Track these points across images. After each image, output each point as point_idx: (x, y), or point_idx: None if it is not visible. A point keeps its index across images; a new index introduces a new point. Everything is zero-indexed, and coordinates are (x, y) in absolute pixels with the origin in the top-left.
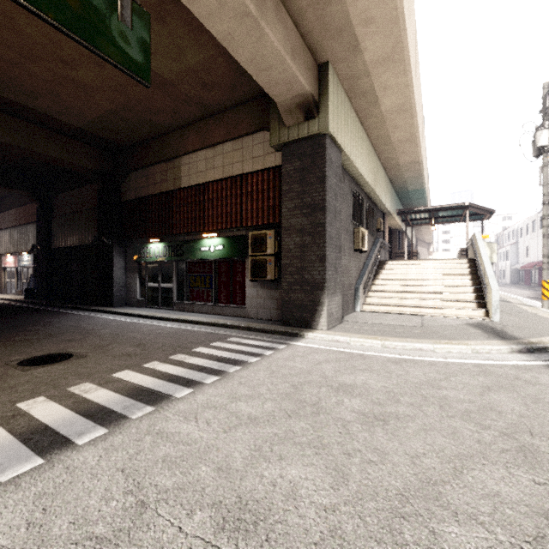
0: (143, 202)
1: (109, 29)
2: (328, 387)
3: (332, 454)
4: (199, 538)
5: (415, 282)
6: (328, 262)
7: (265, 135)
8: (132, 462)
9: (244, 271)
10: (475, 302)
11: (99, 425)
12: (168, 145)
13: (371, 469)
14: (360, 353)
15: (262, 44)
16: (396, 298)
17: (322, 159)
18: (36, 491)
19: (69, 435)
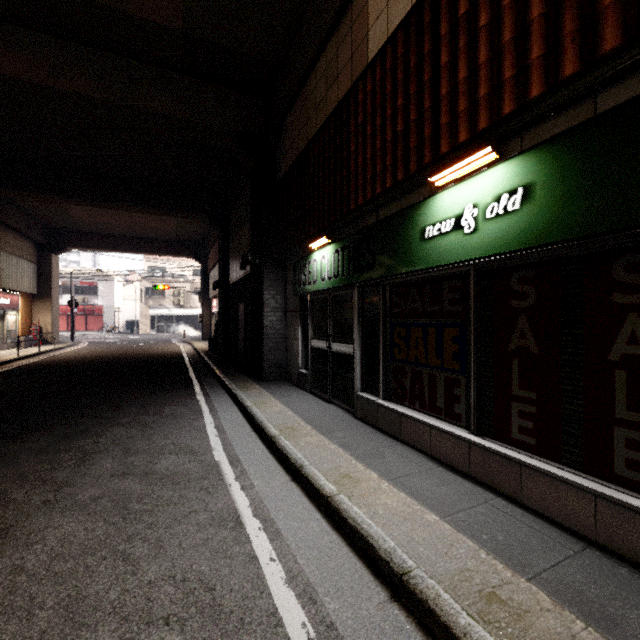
0: (301, 164)
1: None
2: None
3: None
4: None
5: None
6: None
7: None
8: None
9: None
10: None
11: None
12: None
13: None
14: None
15: None
16: None
17: None
18: None
19: None
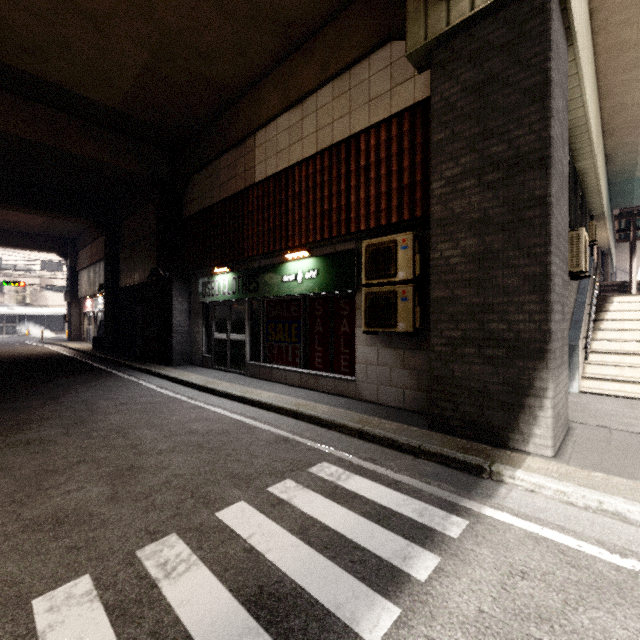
0: (207, 215)
1: None
2: None
3: None
4: None
5: None
6: (555, 290)
7: (393, 50)
8: None
9: (354, 314)
10: None
11: None
12: (236, 119)
13: None
14: None
15: None
16: None
17: (541, 40)
18: None
19: None
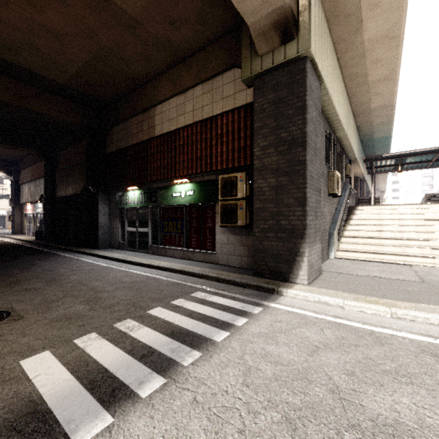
0: (123, 153)
1: None
2: (354, 431)
3: None
4: None
5: (393, 228)
6: (309, 205)
7: (235, 73)
8: None
9: (214, 216)
10: None
11: None
12: (143, 96)
13: None
14: (368, 329)
15: None
16: (374, 245)
17: (302, 86)
18: None
19: None
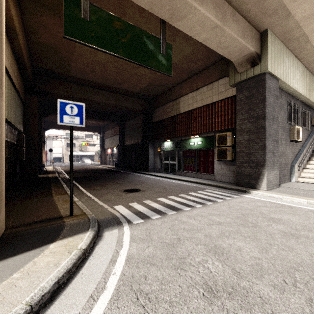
0: (162, 122)
1: (157, 58)
2: (263, 217)
3: (261, 242)
4: (200, 251)
5: None
6: (268, 149)
7: (226, 79)
8: (172, 227)
9: (213, 155)
10: None
11: (157, 214)
12: (173, 93)
13: (283, 252)
14: (289, 205)
15: (224, 36)
16: None
17: (263, 88)
18: (144, 228)
19: (148, 215)
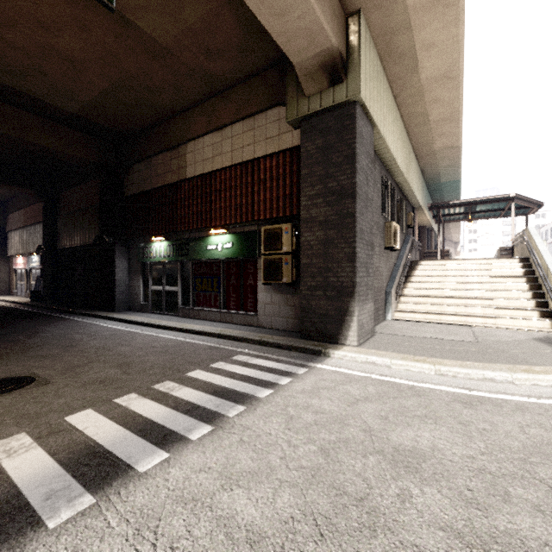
0: (146, 197)
1: None
2: (377, 454)
3: None
4: None
5: (456, 285)
6: (359, 261)
7: (280, 111)
8: None
9: (257, 272)
10: (537, 310)
11: None
12: (172, 131)
13: None
14: (410, 385)
15: None
16: (435, 305)
17: (352, 132)
18: None
19: None
